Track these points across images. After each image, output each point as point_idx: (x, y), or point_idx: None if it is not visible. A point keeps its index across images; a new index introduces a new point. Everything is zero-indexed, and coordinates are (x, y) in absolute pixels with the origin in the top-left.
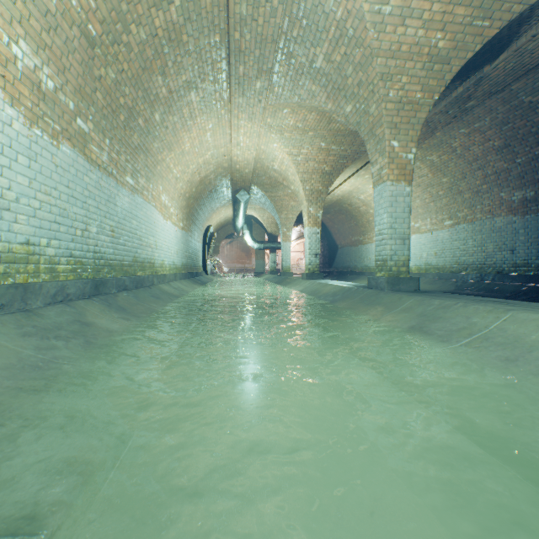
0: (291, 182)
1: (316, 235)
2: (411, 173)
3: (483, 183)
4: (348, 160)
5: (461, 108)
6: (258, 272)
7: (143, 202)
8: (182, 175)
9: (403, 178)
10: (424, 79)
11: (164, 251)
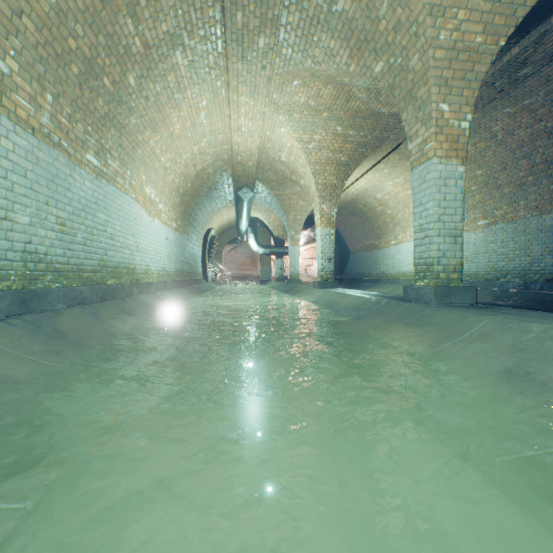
0: (301, 175)
1: (329, 236)
2: (465, 147)
3: (529, 174)
4: (367, 148)
5: (512, 78)
6: (264, 279)
7: (116, 191)
8: (173, 165)
9: (455, 155)
10: (487, 15)
11: (150, 254)
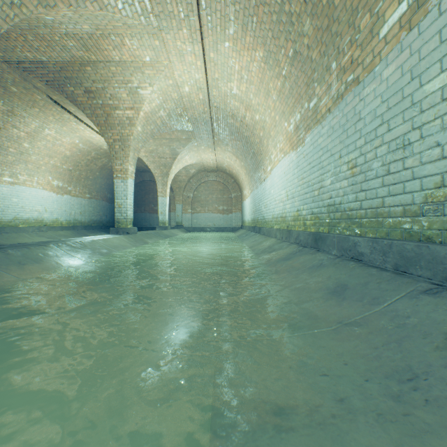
0: None
1: None
2: None
3: None
4: None
5: None
6: None
7: None
8: None
9: None
10: None
11: None
